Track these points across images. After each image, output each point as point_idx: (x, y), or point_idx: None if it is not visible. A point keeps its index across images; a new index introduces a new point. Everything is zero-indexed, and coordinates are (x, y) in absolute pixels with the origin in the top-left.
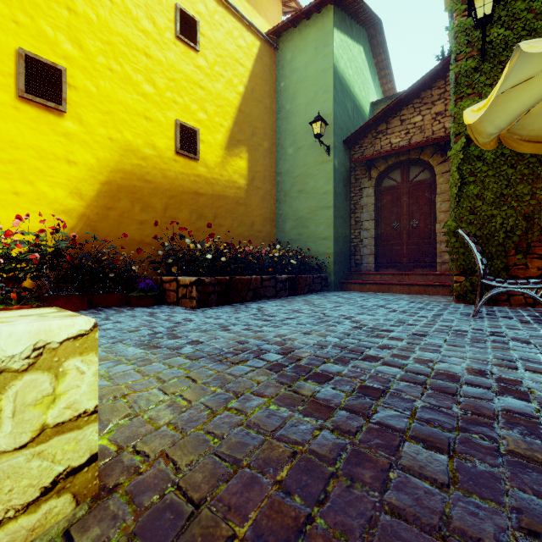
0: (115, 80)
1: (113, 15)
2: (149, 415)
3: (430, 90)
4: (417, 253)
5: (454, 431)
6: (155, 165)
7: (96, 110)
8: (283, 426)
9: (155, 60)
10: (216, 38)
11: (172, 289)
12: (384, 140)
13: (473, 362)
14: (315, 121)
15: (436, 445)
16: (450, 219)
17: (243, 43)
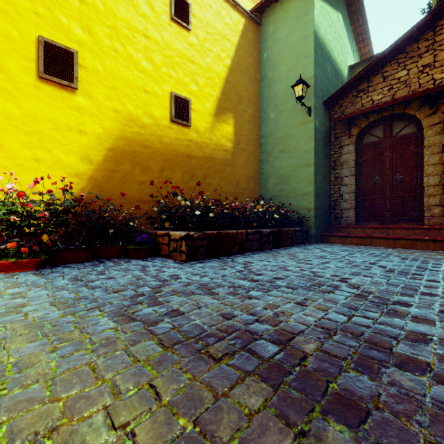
0: (119, 60)
1: (117, 3)
2: None
3: (416, 43)
4: (402, 207)
5: None
6: (153, 132)
7: (103, 86)
8: None
9: (153, 40)
10: (206, 18)
11: (164, 242)
12: (365, 98)
13: None
14: (297, 84)
15: None
16: None
17: (230, 21)
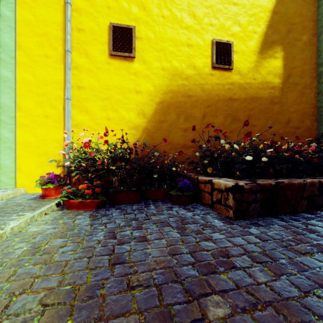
0: (166, 24)
1: None
2: None
3: None
4: None
5: None
6: (195, 82)
7: (154, 50)
8: None
9: None
10: None
11: (206, 190)
12: None
13: None
14: None
15: None
16: None
17: None
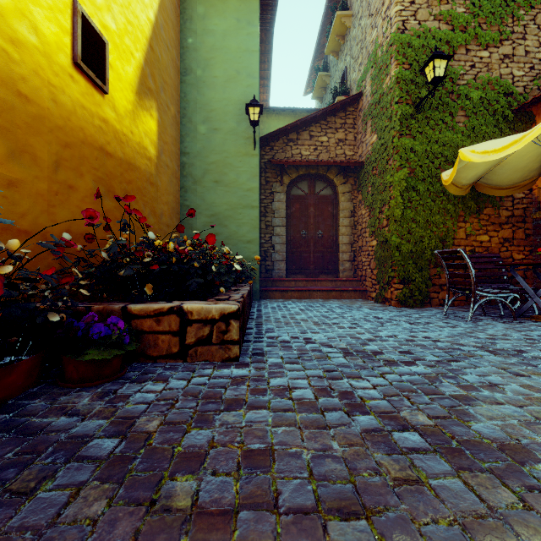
0: None
1: None
2: None
3: (334, 117)
4: (323, 261)
5: None
6: (37, 68)
7: None
8: None
9: None
10: None
11: (164, 329)
12: (295, 149)
13: None
14: (253, 105)
15: None
16: (394, 236)
17: None
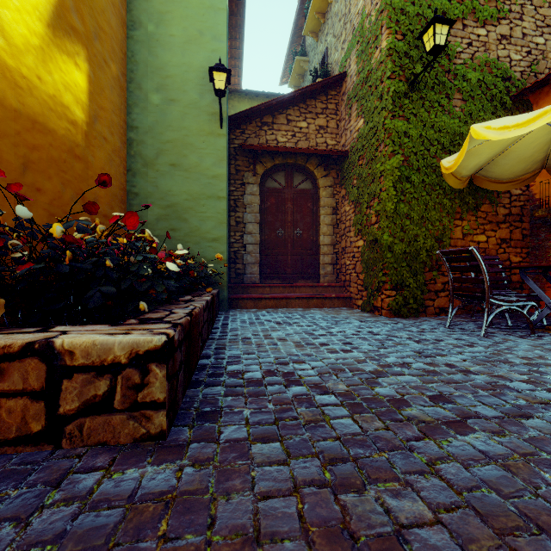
0: None
1: None
2: None
3: (315, 100)
4: (301, 264)
5: None
6: None
7: None
8: None
9: None
10: None
11: (12, 387)
12: (270, 134)
13: None
14: (218, 69)
15: None
16: (386, 234)
17: None
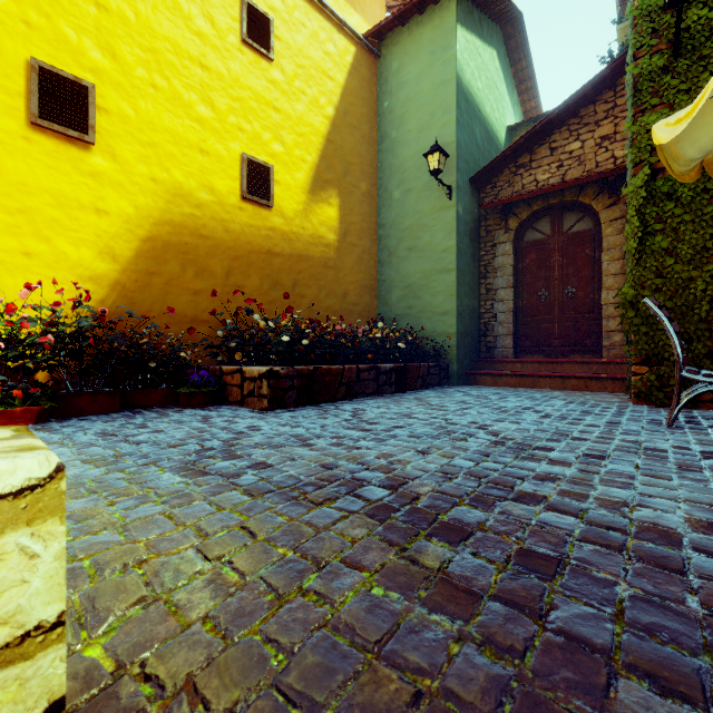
0: (160, 101)
1: (157, 13)
2: (175, 599)
3: (593, 105)
4: (575, 333)
5: (703, 655)
6: (214, 215)
7: (135, 141)
8: (395, 631)
9: (214, 73)
10: (296, 42)
11: (235, 383)
12: (527, 176)
13: (695, 507)
14: (431, 152)
15: (678, 689)
16: (627, 285)
17: (333, 49)
